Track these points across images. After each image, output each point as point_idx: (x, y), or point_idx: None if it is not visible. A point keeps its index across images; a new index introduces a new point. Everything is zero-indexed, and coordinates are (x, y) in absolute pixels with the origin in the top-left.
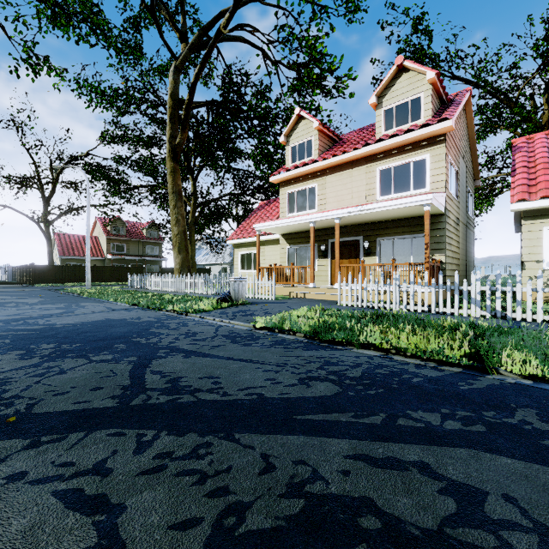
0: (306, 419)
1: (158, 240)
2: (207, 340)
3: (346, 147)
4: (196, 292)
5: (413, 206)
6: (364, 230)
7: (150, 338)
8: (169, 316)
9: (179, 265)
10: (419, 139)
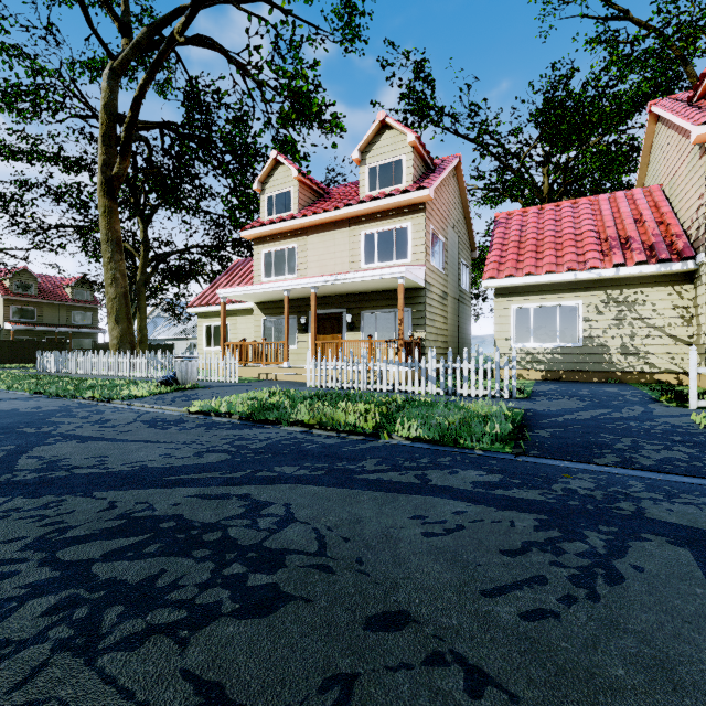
0: (175, 478)
1: (91, 304)
2: (119, 426)
3: (329, 205)
4: (139, 375)
5: (389, 278)
6: (347, 301)
7: (43, 427)
8: (84, 404)
9: (117, 340)
10: (402, 205)
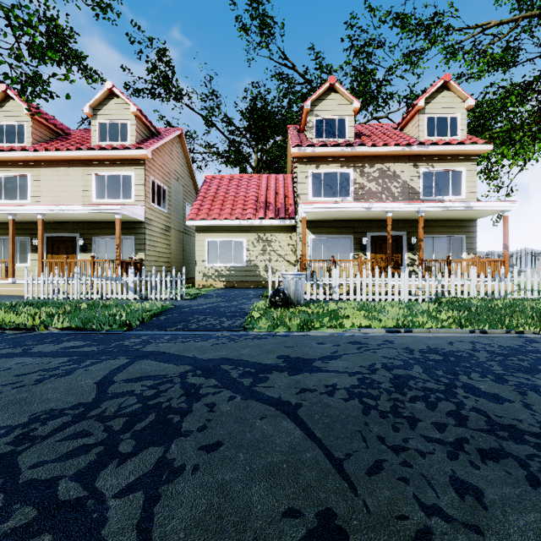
0: None
1: None
2: None
3: (62, 146)
4: None
5: (108, 213)
6: (80, 228)
7: None
8: None
9: None
10: (126, 158)
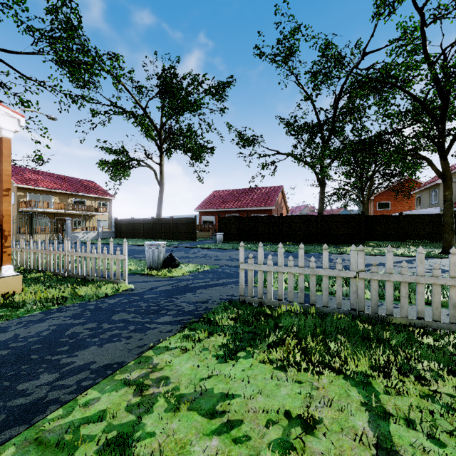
0: None
1: None
2: None
3: None
4: None
5: None
6: None
7: None
8: None
9: None
10: None
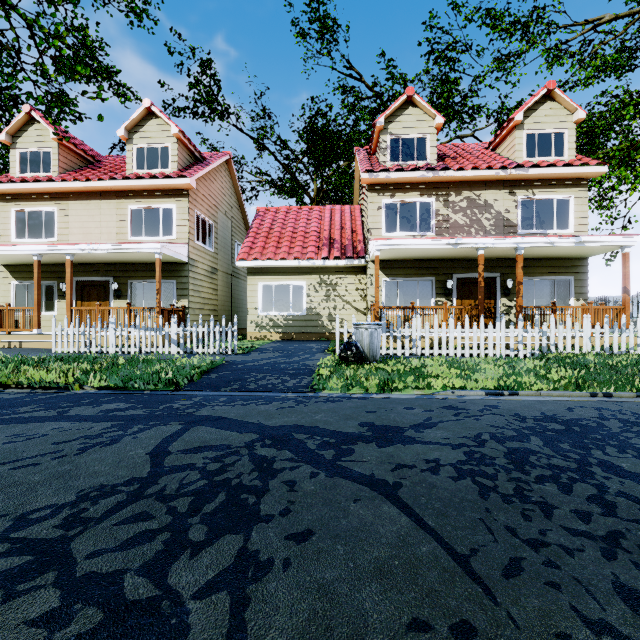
0: None
1: None
2: None
3: (93, 175)
4: None
5: (147, 252)
6: (114, 270)
7: None
8: None
9: None
10: (167, 188)
